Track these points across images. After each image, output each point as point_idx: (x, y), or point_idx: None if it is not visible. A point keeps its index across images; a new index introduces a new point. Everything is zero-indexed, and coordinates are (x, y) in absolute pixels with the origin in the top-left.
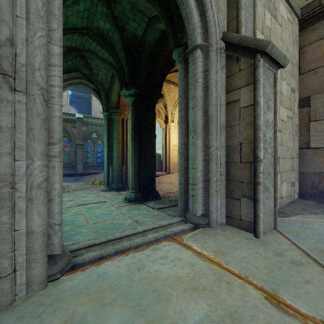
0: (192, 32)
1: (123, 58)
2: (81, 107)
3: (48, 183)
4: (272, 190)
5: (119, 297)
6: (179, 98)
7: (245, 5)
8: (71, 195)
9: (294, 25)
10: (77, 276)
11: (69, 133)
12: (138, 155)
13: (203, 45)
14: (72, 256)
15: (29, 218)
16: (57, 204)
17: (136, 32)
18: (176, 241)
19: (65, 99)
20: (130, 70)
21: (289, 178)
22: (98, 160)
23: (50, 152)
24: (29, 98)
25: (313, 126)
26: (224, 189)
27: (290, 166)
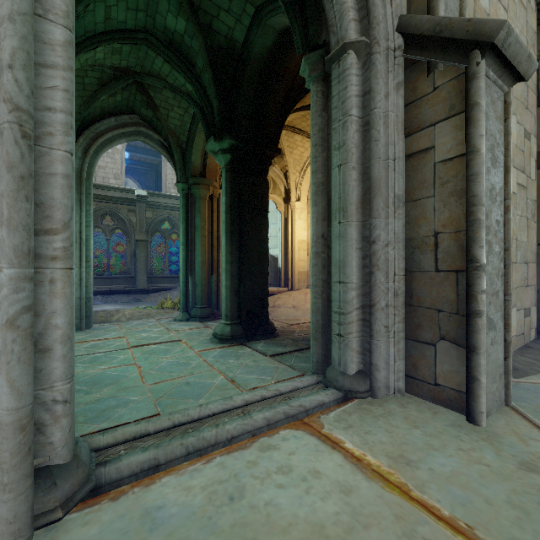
0: (338, 18)
1: (210, 85)
2: (146, 178)
3: (39, 314)
4: (501, 327)
5: None
6: (314, 150)
7: None
8: (122, 328)
9: (529, 12)
10: (99, 513)
11: (124, 222)
12: (238, 258)
13: (360, 42)
14: (98, 460)
15: None
16: (61, 358)
17: (233, 35)
18: (310, 428)
19: (118, 165)
20: (223, 105)
21: (521, 301)
22: (174, 267)
23: (45, 249)
24: None
25: None
26: (401, 323)
27: (523, 278)
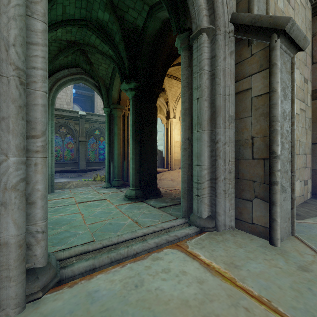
0: (197, 14)
1: (123, 51)
2: (85, 104)
3: (29, 183)
4: (289, 190)
5: None
6: (183, 89)
7: None
8: (72, 192)
9: (307, 10)
10: (62, 294)
11: (72, 130)
12: (139, 151)
13: (209, 28)
14: (60, 266)
15: (2, 227)
16: (41, 208)
17: (136, 22)
18: (180, 248)
19: (69, 97)
20: (131, 63)
21: (302, 176)
22: (101, 156)
23: (32, 146)
24: (2, 81)
25: None
26: (232, 189)
27: (303, 163)
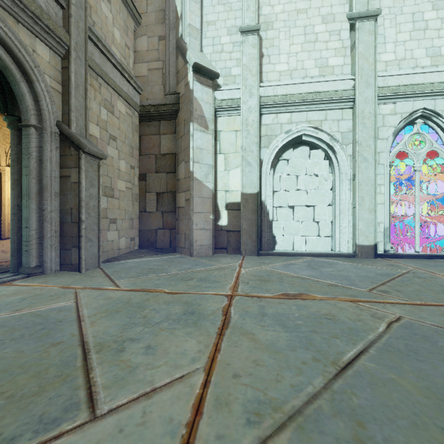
0: (25, 110)
1: None
2: None
3: None
4: (96, 241)
5: None
6: (12, 162)
7: (77, 108)
8: None
9: (134, 118)
10: None
11: None
12: None
13: (37, 126)
14: None
15: None
16: None
17: None
18: (5, 285)
19: None
20: None
21: (129, 234)
22: None
23: None
24: None
25: (148, 196)
26: (58, 243)
27: (130, 225)
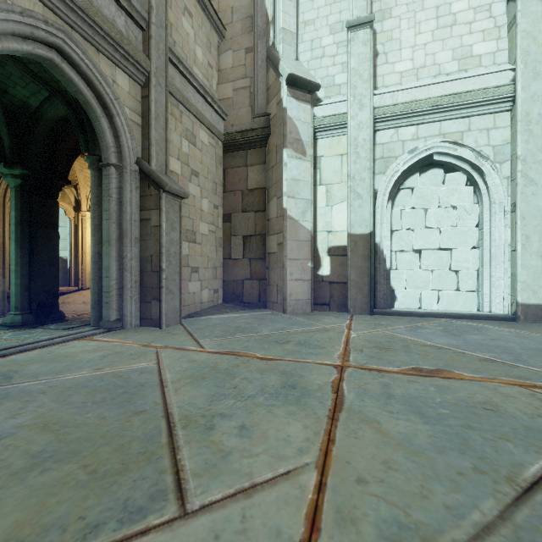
0: (106, 148)
1: (1, 124)
2: None
3: None
4: (178, 293)
5: (36, 362)
6: (93, 206)
7: (157, 141)
8: None
9: (218, 148)
10: None
11: None
12: (29, 262)
13: (117, 165)
14: None
15: None
16: None
17: (28, 101)
18: (87, 339)
19: None
20: (15, 143)
21: (212, 285)
22: None
23: None
24: None
25: (233, 240)
26: (138, 295)
27: (213, 275)
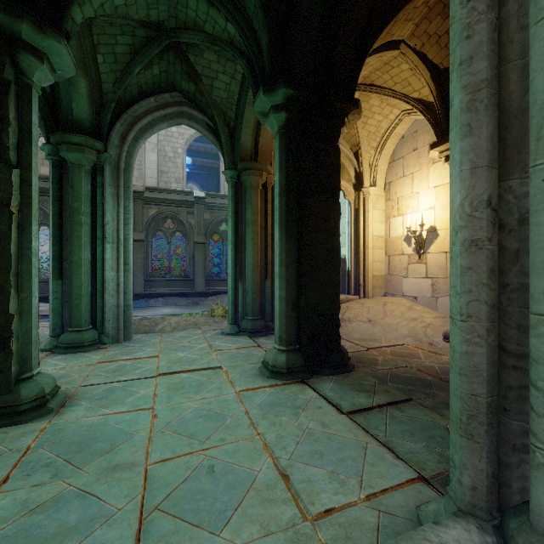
0: None
1: (256, 11)
2: (207, 182)
3: None
4: None
5: None
6: (463, 12)
7: None
8: (162, 342)
9: None
10: None
11: (183, 224)
12: (297, 258)
13: None
14: None
15: None
16: None
17: None
18: None
19: (179, 169)
20: (276, 40)
21: None
22: None
23: None
24: None
25: None
26: None
27: None
